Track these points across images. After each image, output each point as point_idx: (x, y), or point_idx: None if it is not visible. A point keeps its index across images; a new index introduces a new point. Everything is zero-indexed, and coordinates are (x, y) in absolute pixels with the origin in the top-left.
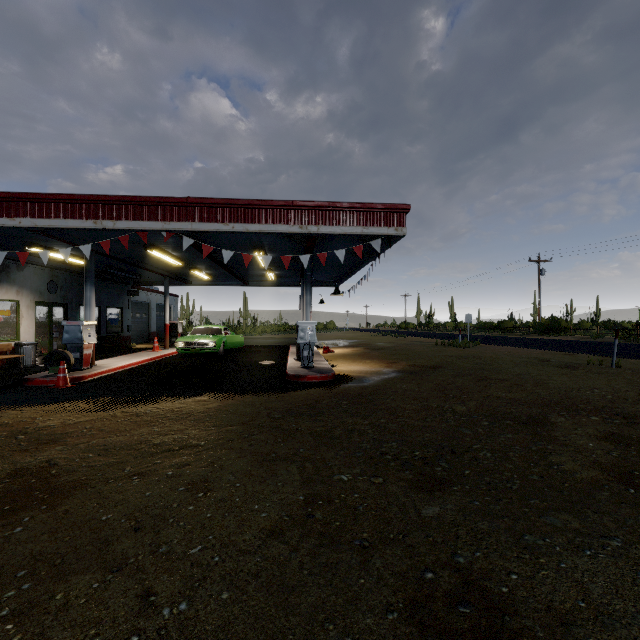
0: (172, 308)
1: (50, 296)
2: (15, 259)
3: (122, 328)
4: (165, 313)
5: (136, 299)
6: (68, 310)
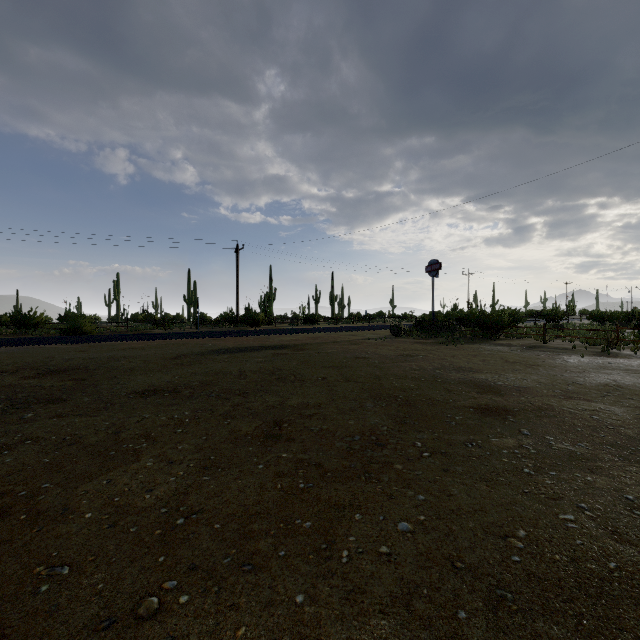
0: None
1: None
2: None
3: None
4: None
5: None
6: None
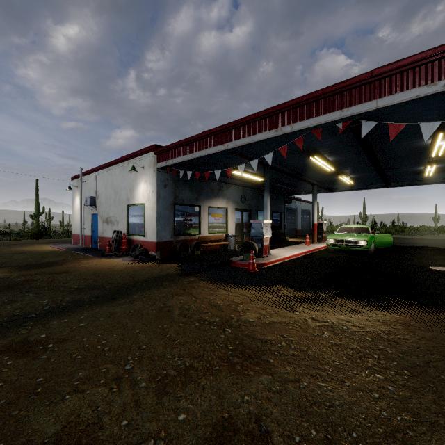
0: (311, 212)
1: (242, 205)
2: (225, 182)
3: (280, 226)
4: (313, 215)
5: (288, 206)
6: (251, 214)
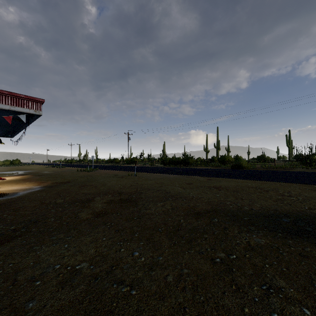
0: None
1: None
2: None
3: None
4: None
5: None
6: None
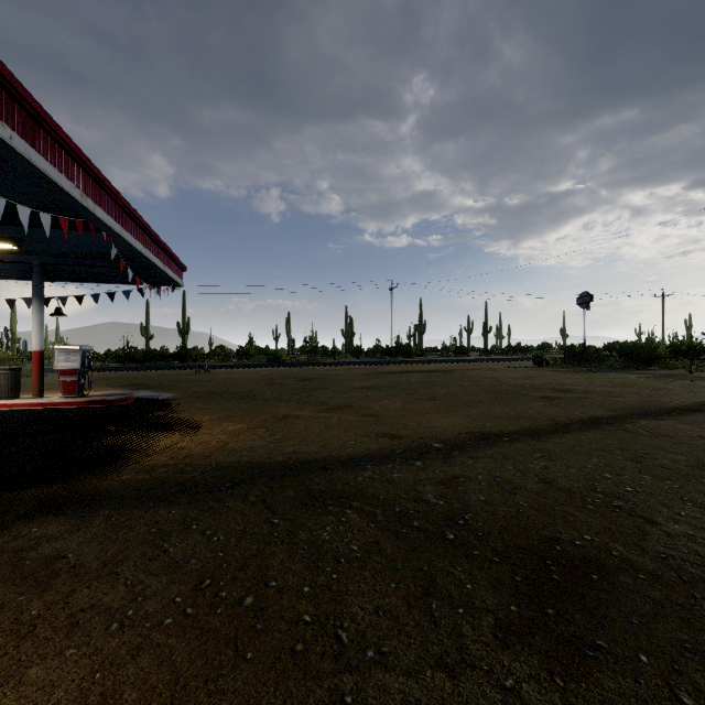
0: None
1: None
2: None
3: None
4: None
5: None
6: None
